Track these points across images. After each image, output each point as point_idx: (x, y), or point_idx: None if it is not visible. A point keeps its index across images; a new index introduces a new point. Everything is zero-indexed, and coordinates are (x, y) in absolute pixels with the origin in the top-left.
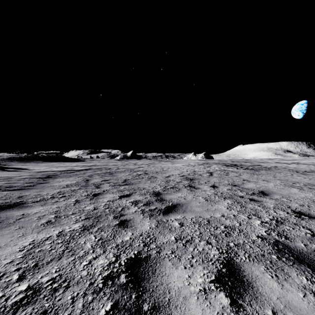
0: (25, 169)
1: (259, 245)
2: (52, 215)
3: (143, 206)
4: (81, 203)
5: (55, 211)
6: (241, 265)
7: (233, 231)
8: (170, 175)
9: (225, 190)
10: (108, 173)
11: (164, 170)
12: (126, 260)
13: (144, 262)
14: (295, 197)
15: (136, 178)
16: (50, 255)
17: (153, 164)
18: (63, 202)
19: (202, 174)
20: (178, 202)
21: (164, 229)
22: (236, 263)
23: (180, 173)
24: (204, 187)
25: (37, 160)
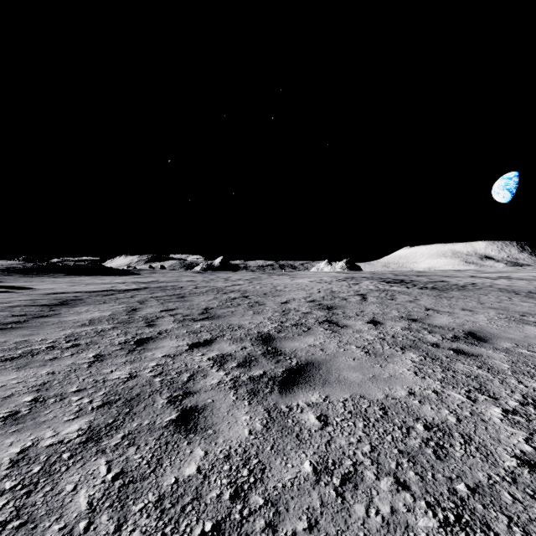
0: (26, 289)
1: (533, 492)
2: (29, 396)
3: (237, 369)
4: (105, 362)
5: (39, 385)
6: None
7: (450, 440)
8: (289, 300)
9: (398, 330)
10: (176, 296)
11: (278, 289)
12: None
13: None
14: None
15: (226, 305)
16: None
17: (258, 279)
18: (68, 359)
19: (347, 298)
20: (309, 357)
21: (283, 436)
22: None
23: (307, 295)
24: (356, 324)
25: (56, 272)
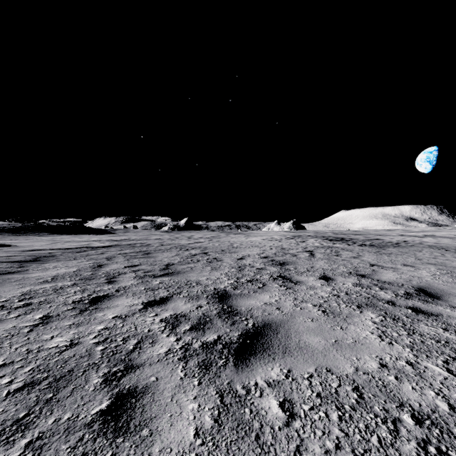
0: (7, 246)
1: None
2: None
3: (189, 333)
4: (50, 325)
5: None
6: None
7: (453, 444)
8: (245, 257)
9: (349, 286)
10: (142, 252)
11: (235, 246)
12: None
13: None
14: None
15: (186, 261)
16: None
17: (217, 237)
18: (11, 321)
19: (296, 254)
20: (266, 317)
21: (239, 440)
22: None
23: (260, 251)
24: (309, 280)
25: (41, 231)
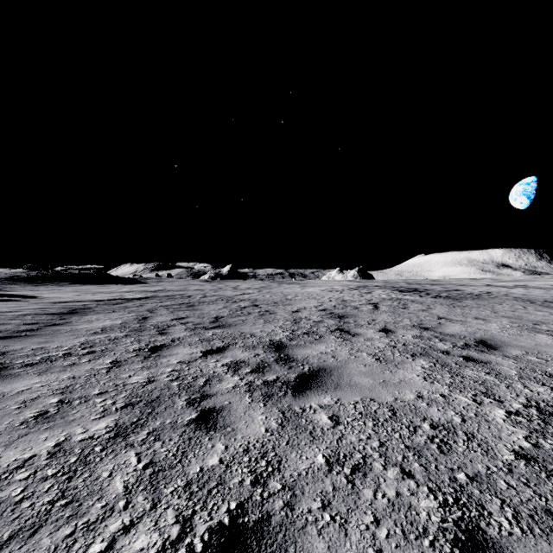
0: (33, 297)
1: (526, 480)
2: (55, 398)
3: (250, 374)
4: (123, 368)
5: (63, 388)
6: (508, 547)
7: (453, 438)
8: (300, 309)
9: (409, 338)
10: (186, 305)
11: (289, 298)
12: (207, 533)
13: (254, 540)
14: (552, 352)
15: (236, 314)
16: (13, 520)
17: (268, 288)
18: (86, 364)
19: (358, 306)
20: (321, 363)
21: (297, 434)
22: (491, 542)
23: (318, 304)
24: (368, 333)
25: (60, 281)
